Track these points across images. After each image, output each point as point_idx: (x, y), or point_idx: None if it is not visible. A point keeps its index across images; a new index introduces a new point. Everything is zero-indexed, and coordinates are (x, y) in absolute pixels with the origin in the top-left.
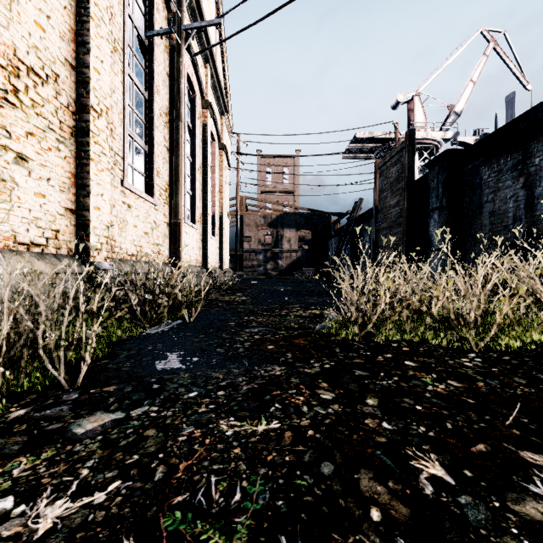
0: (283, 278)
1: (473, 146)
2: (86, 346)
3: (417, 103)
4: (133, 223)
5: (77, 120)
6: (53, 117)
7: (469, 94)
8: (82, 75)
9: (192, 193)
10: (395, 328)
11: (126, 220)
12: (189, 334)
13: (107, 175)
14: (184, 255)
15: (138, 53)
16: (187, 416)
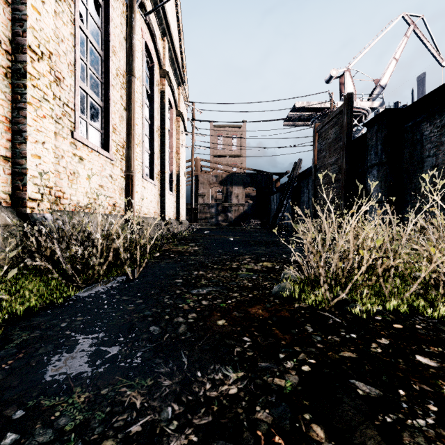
0: (232, 228)
1: (415, 103)
2: None
3: (348, 77)
4: (86, 176)
5: (13, 60)
6: None
7: (392, 70)
8: (18, 12)
9: (150, 152)
10: (372, 293)
11: (78, 172)
12: (125, 298)
13: (50, 122)
14: (142, 208)
15: (93, 12)
16: None
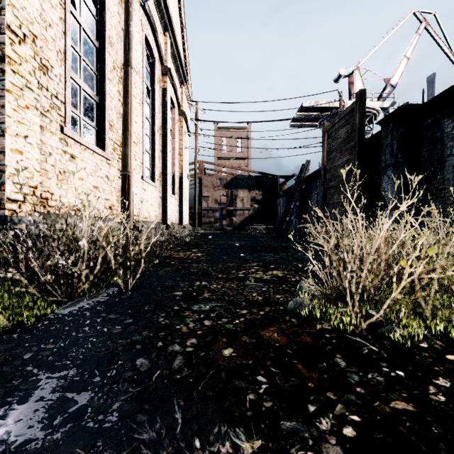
0: (237, 233)
1: (435, 98)
2: None
3: (357, 76)
4: (78, 175)
5: None
6: None
7: (403, 68)
8: None
9: (151, 152)
10: (409, 311)
11: (69, 171)
12: (112, 317)
13: (34, 114)
14: (142, 212)
15: None
16: None
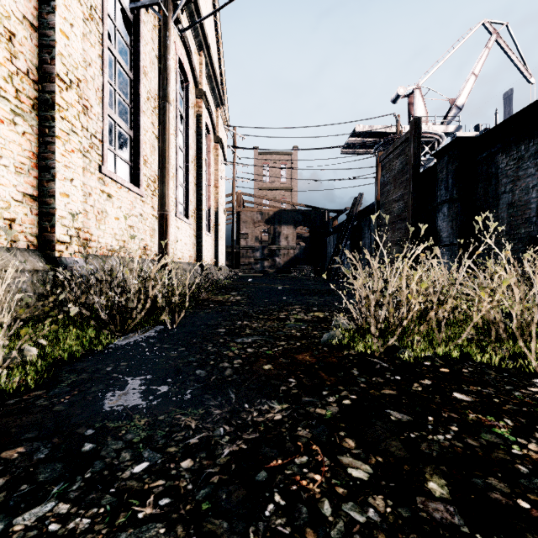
0: (281, 276)
1: (489, 132)
2: (13, 371)
3: (418, 96)
4: (115, 215)
5: (40, 90)
6: (5, 83)
7: (471, 87)
8: (46, 38)
9: (185, 186)
10: (424, 340)
11: (106, 211)
12: (166, 346)
13: (78, 157)
14: (176, 252)
15: (122, 28)
16: (114, 531)
